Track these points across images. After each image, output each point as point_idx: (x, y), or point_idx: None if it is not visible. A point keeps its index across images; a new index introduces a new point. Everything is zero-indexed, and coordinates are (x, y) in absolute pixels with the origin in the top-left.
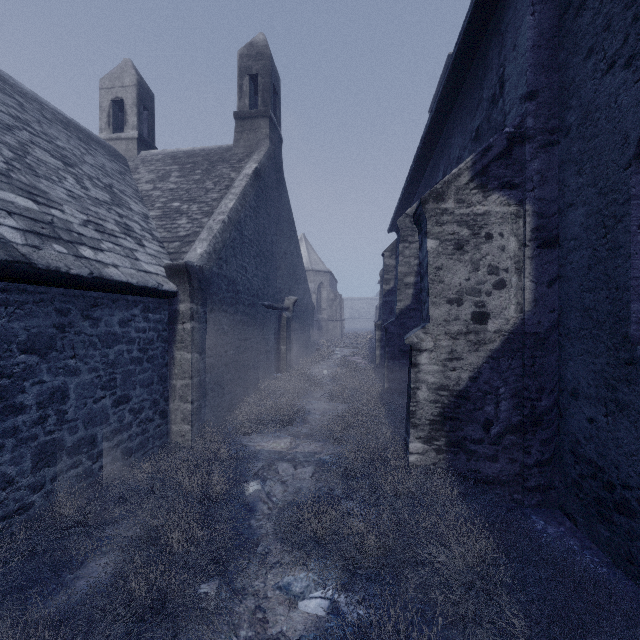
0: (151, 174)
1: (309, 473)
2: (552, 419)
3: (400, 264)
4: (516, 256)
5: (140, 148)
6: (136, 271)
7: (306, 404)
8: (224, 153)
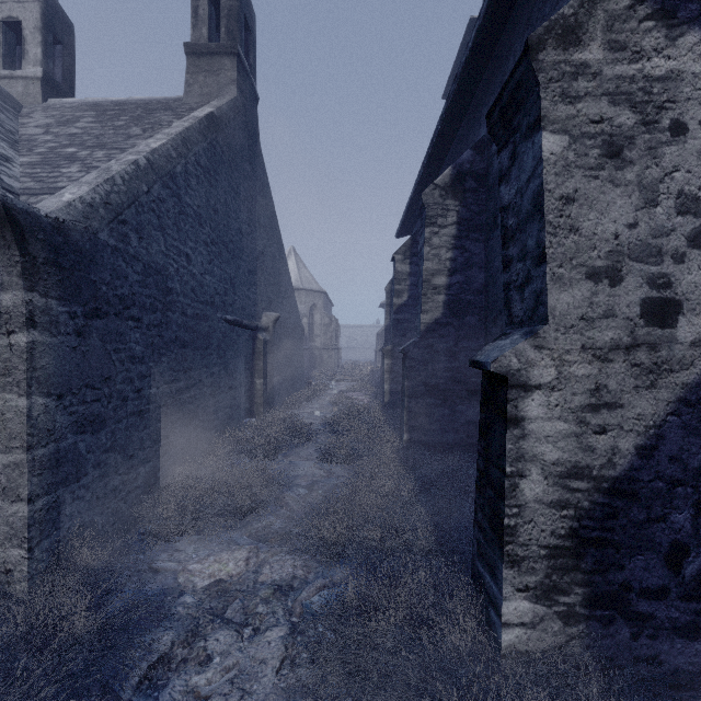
0: (49, 118)
1: (273, 660)
2: None
3: (426, 258)
4: None
5: (47, 94)
6: None
7: (285, 471)
8: (170, 102)
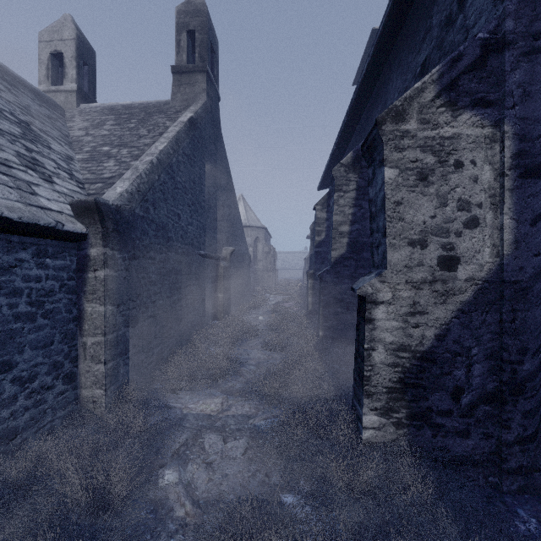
0: (86, 122)
1: (241, 449)
2: (536, 386)
3: (335, 213)
4: (491, 188)
5: (79, 101)
6: (24, 205)
7: (241, 354)
8: (162, 106)
